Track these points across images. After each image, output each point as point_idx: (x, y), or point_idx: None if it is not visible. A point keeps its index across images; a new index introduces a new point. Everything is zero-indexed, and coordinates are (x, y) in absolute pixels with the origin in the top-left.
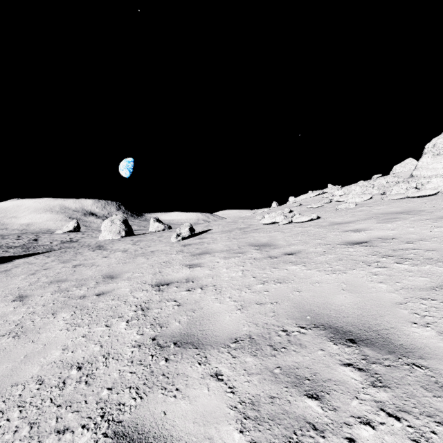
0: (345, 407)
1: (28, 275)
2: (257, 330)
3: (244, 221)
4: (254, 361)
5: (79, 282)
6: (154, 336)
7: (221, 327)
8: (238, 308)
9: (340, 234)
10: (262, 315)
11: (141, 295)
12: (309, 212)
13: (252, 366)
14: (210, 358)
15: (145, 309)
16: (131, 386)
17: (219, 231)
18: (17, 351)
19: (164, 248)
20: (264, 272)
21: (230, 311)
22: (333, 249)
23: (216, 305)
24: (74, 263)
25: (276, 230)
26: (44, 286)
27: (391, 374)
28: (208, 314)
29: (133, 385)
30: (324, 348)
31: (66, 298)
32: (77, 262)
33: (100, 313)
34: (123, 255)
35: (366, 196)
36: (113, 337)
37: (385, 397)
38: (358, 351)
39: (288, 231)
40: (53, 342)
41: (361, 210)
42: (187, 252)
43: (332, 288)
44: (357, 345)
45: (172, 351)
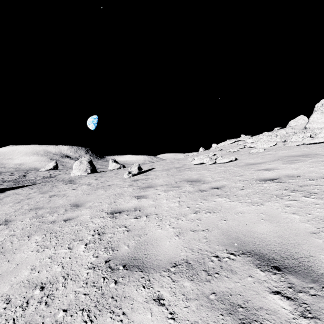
0: None
1: (14, 203)
2: (193, 255)
3: (179, 162)
4: (191, 286)
5: (52, 210)
6: (106, 258)
7: (163, 251)
8: (176, 234)
9: (255, 173)
10: (197, 242)
11: (99, 221)
12: (228, 155)
13: (190, 291)
14: (153, 282)
15: (100, 234)
16: (84, 308)
17: (160, 169)
18: None
19: (118, 183)
20: (196, 203)
21: (170, 237)
22: (250, 184)
23: (158, 231)
24: (50, 194)
25: (204, 169)
26: (25, 213)
27: (318, 305)
28: (151, 239)
29: (86, 308)
30: (252, 275)
31: (40, 223)
32: (53, 193)
33: (65, 237)
34: (87, 187)
35: (272, 143)
36: (73, 259)
37: None
38: (284, 279)
39: (213, 170)
40: (24, 262)
41: (269, 154)
42: (136, 186)
43: (253, 218)
44: (282, 273)
45: (120, 273)
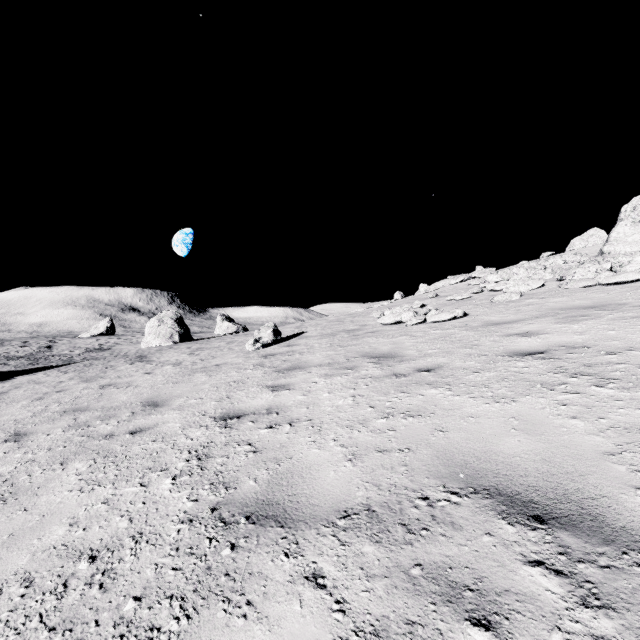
0: None
1: (32, 400)
2: (380, 496)
3: (354, 319)
4: (377, 553)
5: (107, 412)
6: (214, 503)
7: (322, 489)
8: (348, 458)
9: (501, 340)
10: (387, 471)
11: (198, 434)
12: (450, 307)
13: (375, 562)
14: (303, 546)
15: (202, 458)
16: (174, 595)
17: (316, 335)
18: None
19: (235, 360)
20: (386, 399)
21: (336, 463)
22: (492, 363)
23: (313, 452)
24: (102, 382)
25: (402, 333)
26: (54, 419)
27: (614, 584)
28: (300, 467)
29: (177, 593)
30: (492, 531)
31: (85, 438)
32: (107, 381)
33: (133, 464)
34: (175, 370)
35: (535, 282)
36: (150, 504)
37: (609, 629)
38: (552, 539)
39: (420, 335)
40: (57, 511)
41: (530, 304)
42: (269, 367)
43: (496, 426)
44: (548, 527)
45: (242, 531)
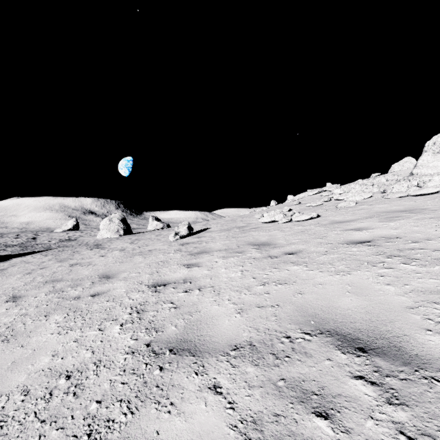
0: (359, 429)
1: (23, 274)
2: (259, 336)
3: (243, 219)
4: (255, 372)
5: (75, 282)
6: (148, 341)
7: (220, 332)
8: (238, 311)
9: (342, 233)
10: (263, 320)
11: (137, 296)
12: (308, 211)
13: (254, 377)
14: (207, 368)
15: (140, 312)
16: (122, 399)
17: (217, 230)
18: (5, 357)
19: (162, 247)
20: (264, 272)
21: (230, 315)
22: (335, 249)
23: (214, 308)
24: (71, 262)
25: (275, 228)
26: (39, 286)
27: (408, 390)
28: (206, 318)
29: (125, 398)
30: (331, 358)
31: (60, 299)
32: (74, 261)
33: (93, 316)
34: (121, 254)
35: (366, 194)
36: (105, 342)
37: (403, 417)
38: (370, 362)
39: (288, 230)
40: (43, 347)
41: (362, 209)
42: (185, 252)
43: (337, 290)
44: (368, 355)
45: (167, 359)
